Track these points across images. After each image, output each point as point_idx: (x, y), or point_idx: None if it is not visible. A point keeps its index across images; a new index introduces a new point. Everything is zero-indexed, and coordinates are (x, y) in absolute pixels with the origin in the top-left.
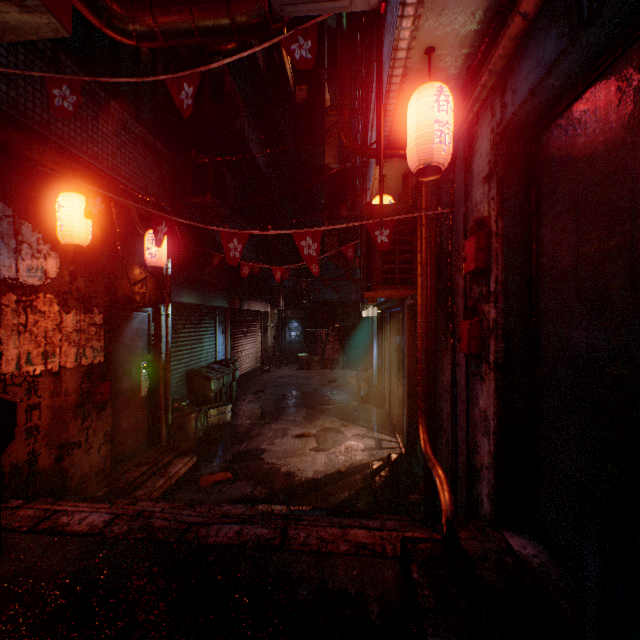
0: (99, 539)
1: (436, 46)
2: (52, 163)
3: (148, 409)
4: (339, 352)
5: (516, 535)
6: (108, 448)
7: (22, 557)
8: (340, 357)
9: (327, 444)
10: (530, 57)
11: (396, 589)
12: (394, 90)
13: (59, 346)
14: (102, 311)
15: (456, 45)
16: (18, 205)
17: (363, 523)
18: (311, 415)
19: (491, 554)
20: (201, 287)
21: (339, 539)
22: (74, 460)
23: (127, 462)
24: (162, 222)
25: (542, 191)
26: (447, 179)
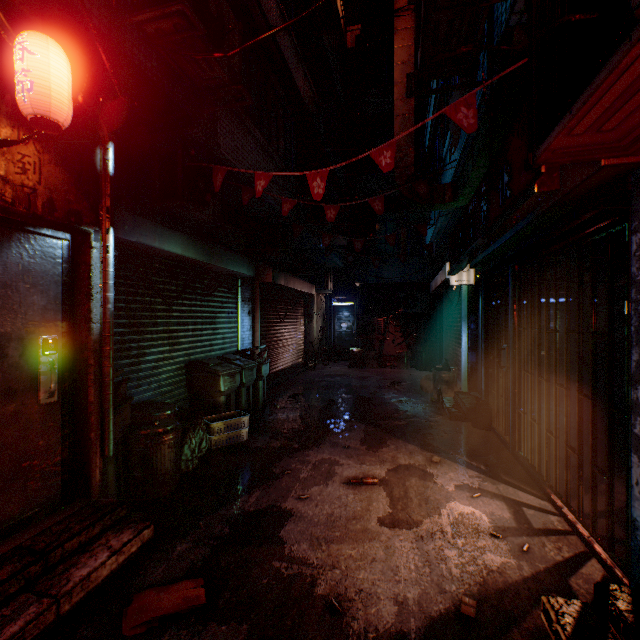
0: None
1: None
2: None
3: (61, 429)
4: (401, 346)
5: None
6: None
7: None
8: (403, 352)
9: (411, 508)
10: None
11: None
12: None
13: None
14: None
15: None
16: None
17: None
18: (372, 437)
19: None
20: (211, 242)
21: None
22: None
23: None
24: None
25: None
26: None
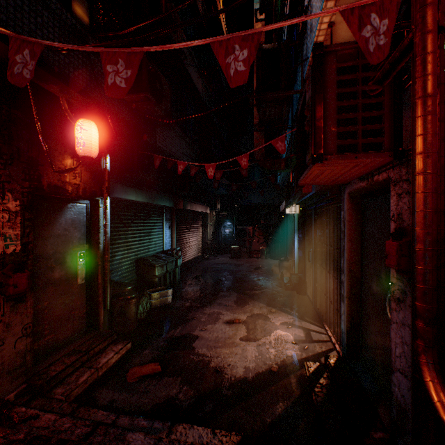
0: None
1: None
2: None
3: (86, 296)
4: (263, 245)
5: None
6: (28, 341)
7: None
8: (264, 249)
9: (256, 333)
10: None
11: None
12: None
13: None
14: (19, 197)
15: None
16: None
17: None
18: (241, 300)
19: None
20: (149, 189)
21: None
22: None
23: (60, 349)
24: (22, 49)
25: None
26: None
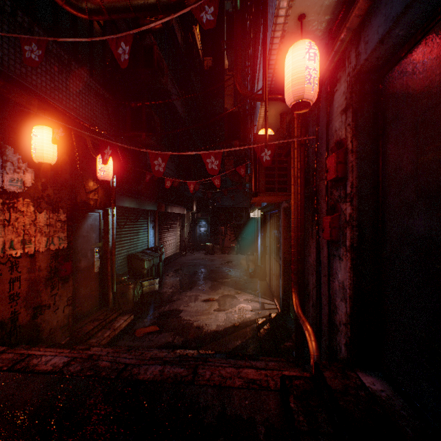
0: (59, 376)
1: (306, 13)
2: (28, 104)
3: (99, 281)
4: (234, 242)
5: (367, 374)
6: (70, 309)
7: (1, 390)
8: (235, 245)
9: (226, 306)
10: (380, 14)
11: (278, 415)
12: (275, 49)
13: (34, 236)
14: (66, 211)
15: (321, 13)
16: (3, 134)
17: (252, 363)
18: (214, 286)
19: (349, 389)
20: (137, 196)
21: (235, 376)
22: (45, 317)
23: (84, 319)
24: (107, 146)
25: (387, 117)
26: (313, 114)
